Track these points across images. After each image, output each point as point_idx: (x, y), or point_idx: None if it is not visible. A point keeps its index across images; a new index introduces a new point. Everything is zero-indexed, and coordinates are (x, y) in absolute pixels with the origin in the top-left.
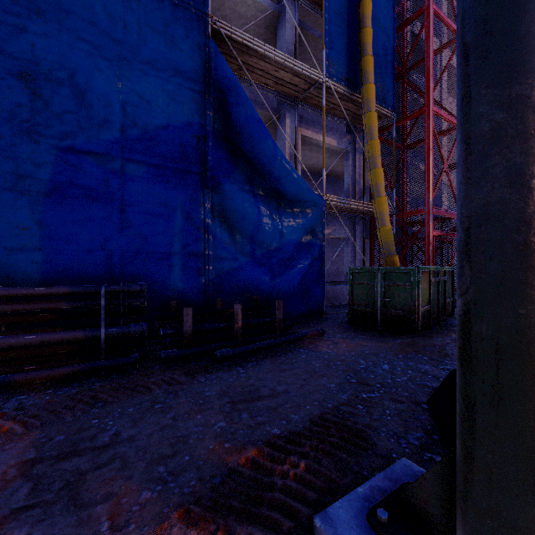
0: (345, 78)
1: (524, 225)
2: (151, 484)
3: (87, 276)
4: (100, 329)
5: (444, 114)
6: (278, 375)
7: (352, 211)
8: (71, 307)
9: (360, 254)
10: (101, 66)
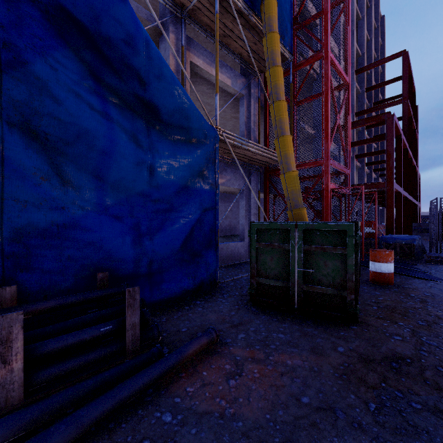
0: None
1: None
2: None
3: None
4: None
5: (338, 65)
6: None
7: (248, 159)
8: None
9: (255, 208)
10: None
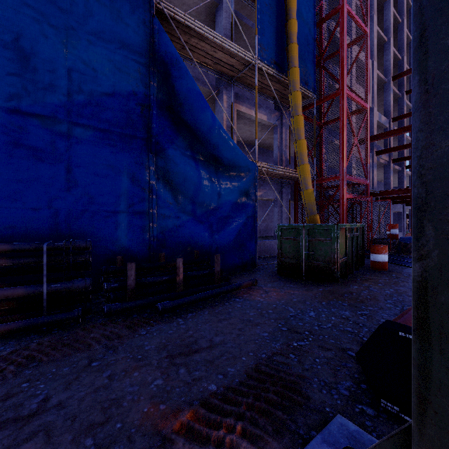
0: (274, 61)
1: None
2: None
3: (32, 233)
4: (42, 285)
5: (355, 97)
6: (216, 326)
7: (280, 177)
8: (13, 264)
9: (286, 213)
10: (47, 33)
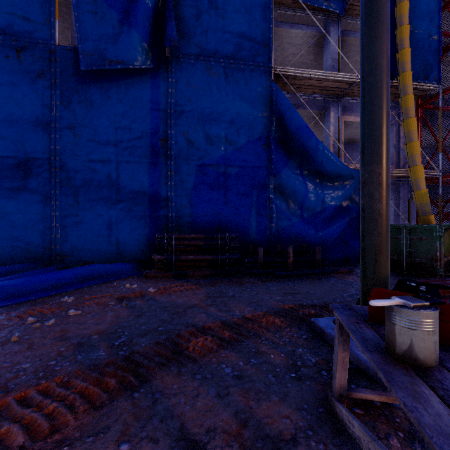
0: None
1: (373, 211)
2: (250, 307)
3: (209, 229)
4: (218, 256)
5: None
6: (312, 287)
7: (394, 177)
8: (205, 244)
9: (405, 213)
10: (215, 118)
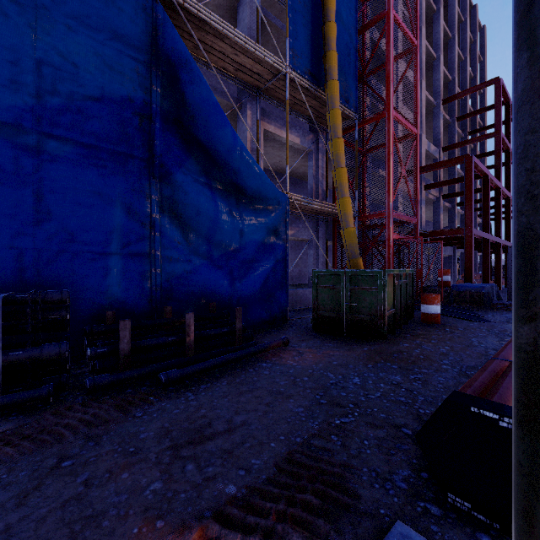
0: (309, 72)
1: None
2: None
3: None
4: None
5: (402, 120)
6: (237, 400)
7: (315, 212)
8: None
9: (323, 256)
10: (7, 10)
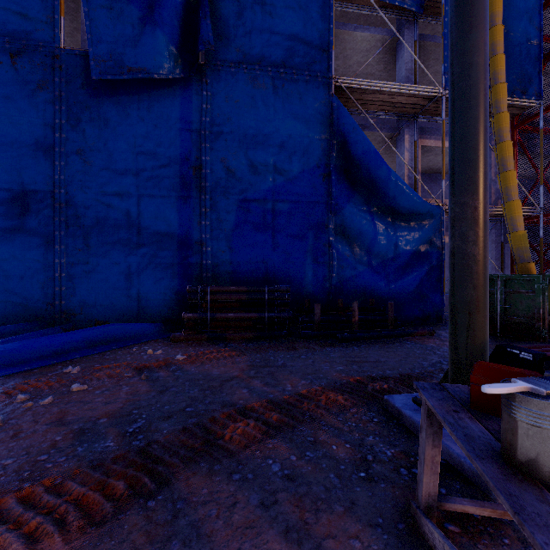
0: None
1: (466, 257)
2: (305, 379)
3: (253, 280)
4: (265, 313)
5: None
6: (383, 353)
7: None
8: (248, 299)
9: (497, 260)
10: (261, 141)
